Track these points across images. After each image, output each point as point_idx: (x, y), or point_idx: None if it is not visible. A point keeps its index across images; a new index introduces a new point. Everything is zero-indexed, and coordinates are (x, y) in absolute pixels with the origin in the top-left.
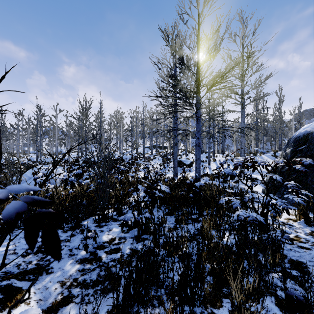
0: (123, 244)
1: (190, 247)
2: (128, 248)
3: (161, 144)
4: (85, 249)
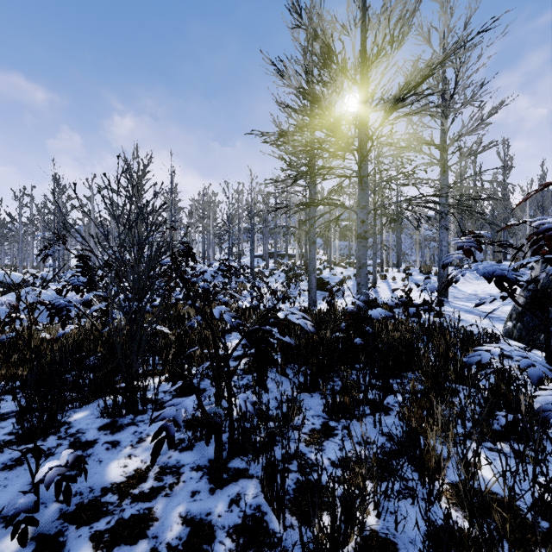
0: (166, 495)
1: (385, 511)
2: (179, 513)
3: (284, 251)
4: (16, 532)
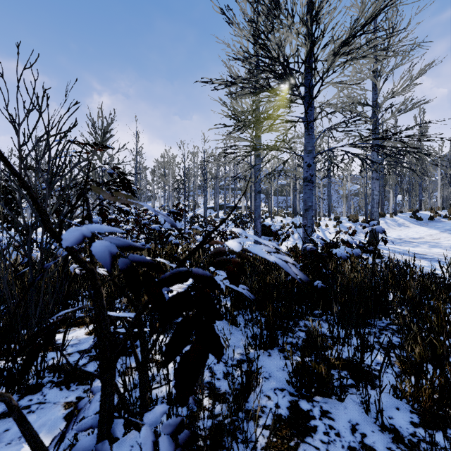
0: None
1: None
2: None
3: (232, 204)
4: None
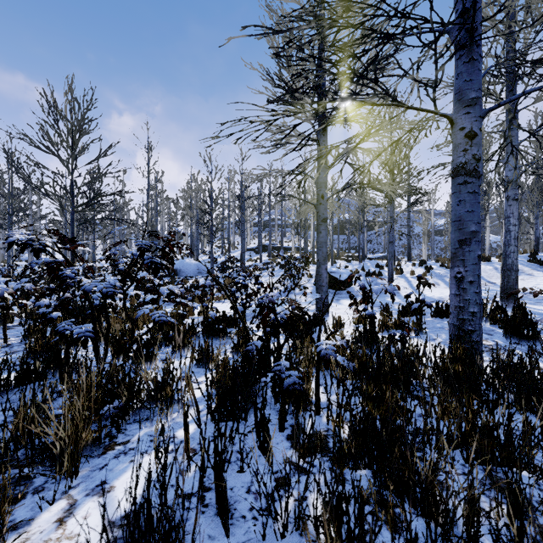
0: None
1: None
2: None
3: (279, 244)
4: None
